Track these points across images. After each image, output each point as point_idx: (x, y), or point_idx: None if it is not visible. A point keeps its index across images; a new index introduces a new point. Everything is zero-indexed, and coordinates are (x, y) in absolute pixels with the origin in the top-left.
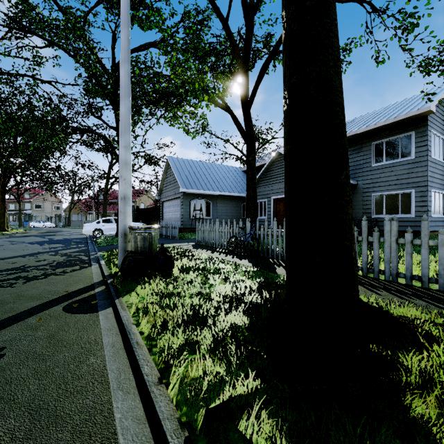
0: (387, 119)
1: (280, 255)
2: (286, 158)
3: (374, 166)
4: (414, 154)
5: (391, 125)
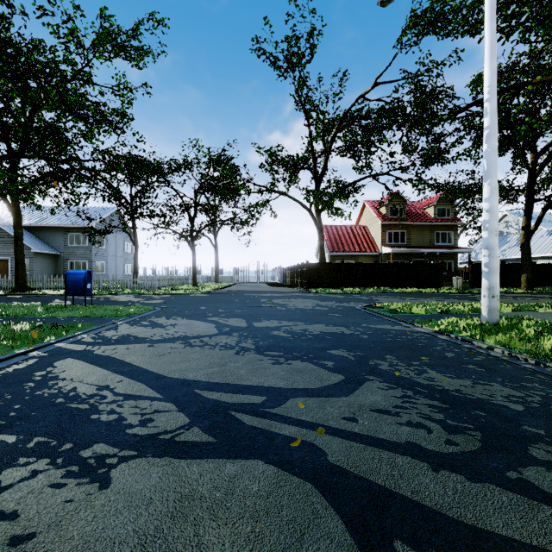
0: (75, 224)
1: (9, 288)
2: (15, 267)
3: (70, 246)
4: (88, 244)
5: (78, 227)
